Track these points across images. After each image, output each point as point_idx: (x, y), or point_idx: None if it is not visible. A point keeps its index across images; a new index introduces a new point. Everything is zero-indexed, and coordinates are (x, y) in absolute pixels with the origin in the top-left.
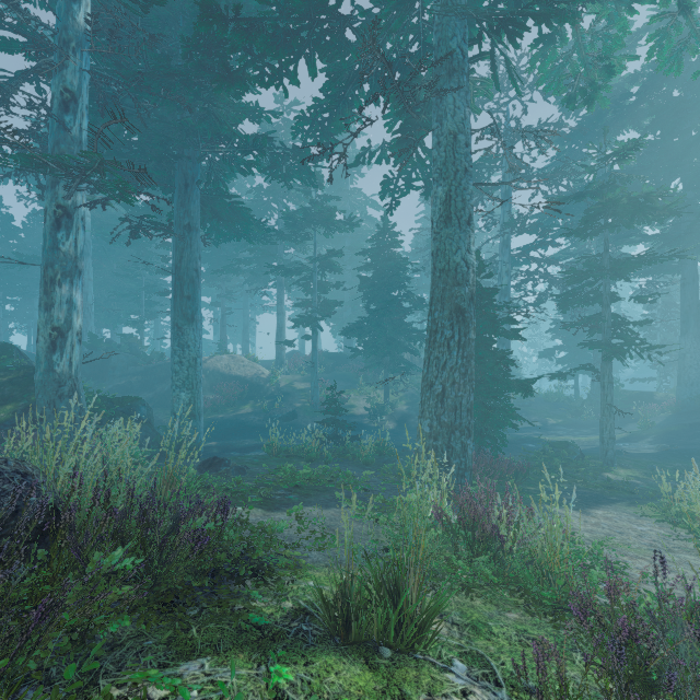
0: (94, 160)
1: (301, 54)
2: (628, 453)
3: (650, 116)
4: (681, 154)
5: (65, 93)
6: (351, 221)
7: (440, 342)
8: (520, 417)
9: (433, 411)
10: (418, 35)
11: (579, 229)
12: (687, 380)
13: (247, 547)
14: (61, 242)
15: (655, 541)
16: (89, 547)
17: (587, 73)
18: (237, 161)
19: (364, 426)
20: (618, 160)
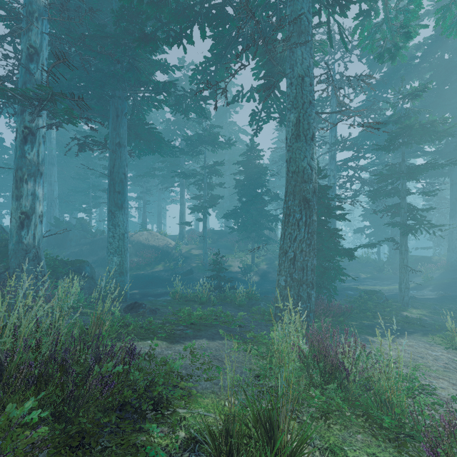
0: (47, 92)
1: (195, 22)
2: (417, 298)
3: (429, 72)
4: (451, 97)
5: (30, 48)
6: (229, 142)
7: (292, 222)
8: (346, 274)
9: (287, 271)
10: (276, 11)
11: (385, 145)
12: (454, 248)
13: (149, 384)
14: (27, 152)
15: (447, 364)
16: (5, 398)
17: (392, 38)
18: (152, 99)
19: (238, 279)
20: (411, 98)
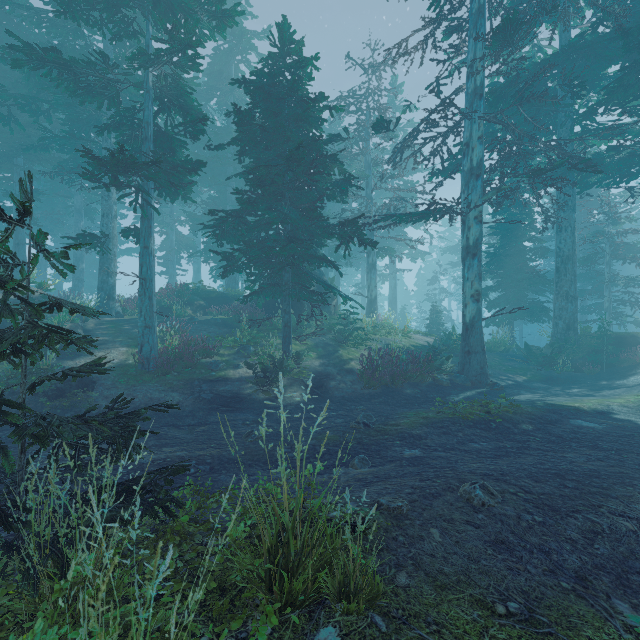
0: None
1: None
2: None
3: None
4: None
5: None
6: (220, 5)
7: None
8: None
9: None
10: None
11: None
12: None
13: None
14: None
15: None
16: None
17: None
18: None
19: (244, 398)
20: None
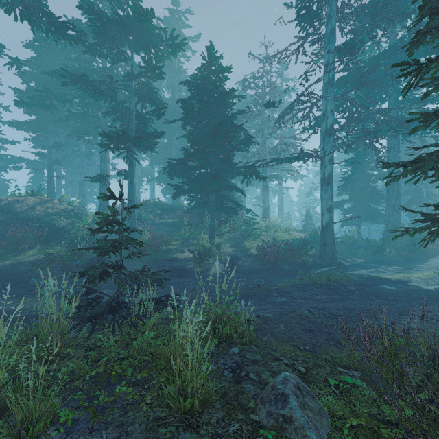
0: None
1: None
2: None
3: None
4: None
5: None
6: (173, 41)
7: None
8: None
9: None
10: None
11: None
12: None
13: None
14: None
15: None
16: None
17: None
18: None
19: (188, 270)
20: None
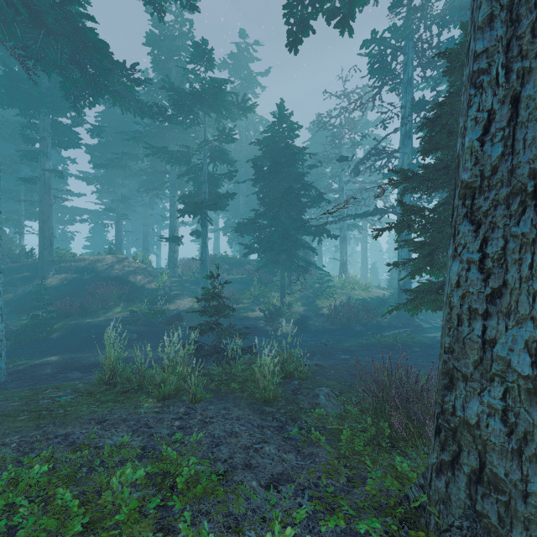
0: None
1: None
2: None
3: None
4: None
5: None
6: (245, 104)
7: None
8: None
9: None
10: None
11: None
12: None
13: None
14: None
15: None
16: None
17: None
18: None
19: (259, 329)
20: None
